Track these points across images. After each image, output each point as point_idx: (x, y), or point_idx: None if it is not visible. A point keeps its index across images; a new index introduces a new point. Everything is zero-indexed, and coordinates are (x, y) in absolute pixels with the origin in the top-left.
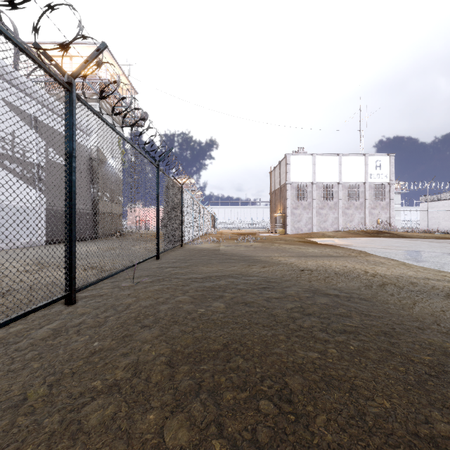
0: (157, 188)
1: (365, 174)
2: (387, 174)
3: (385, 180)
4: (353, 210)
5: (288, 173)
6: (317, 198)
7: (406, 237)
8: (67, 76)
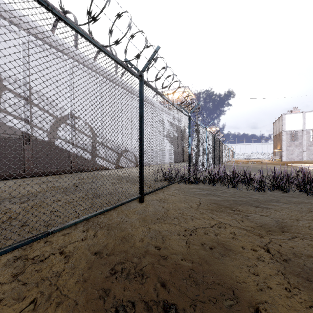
0: (219, 146)
1: None
2: None
3: None
4: None
5: (283, 125)
6: (306, 139)
7: None
8: (214, 135)
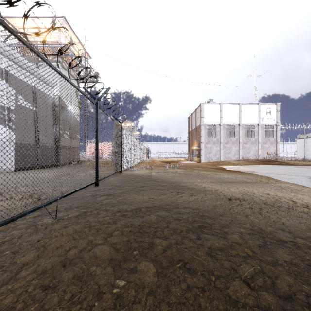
0: (96, 123)
1: (259, 118)
2: (275, 118)
3: (273, 122)
4: (249, 144)
5: (202, 117)
6: (223, 136)
7: (292, 164)
8: None
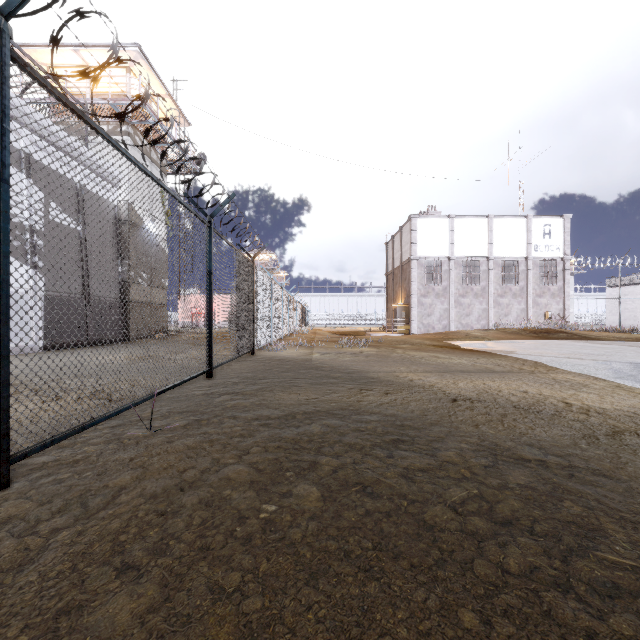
0: (209, 261)
1: (528, 245)
2: (560, 245)
3: (557, 254)
4: (509, 298)
5: (414, 243)
6: (456, 281)
7: (593, 338)
8: None
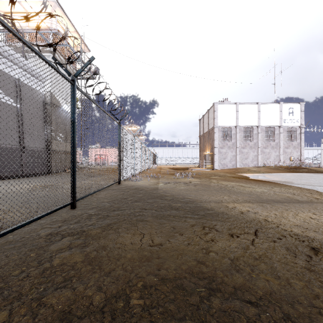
0: (72, 112)
1: (280, 119)
2: (298, 119)
3: (297, 124)
4: (269, 149)
5: (216, 118)
6: (240, 139)
7: None
8: None
